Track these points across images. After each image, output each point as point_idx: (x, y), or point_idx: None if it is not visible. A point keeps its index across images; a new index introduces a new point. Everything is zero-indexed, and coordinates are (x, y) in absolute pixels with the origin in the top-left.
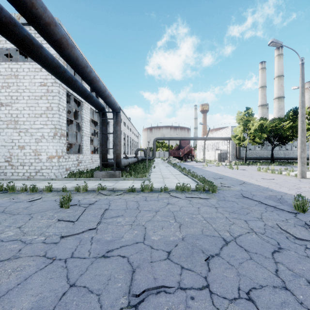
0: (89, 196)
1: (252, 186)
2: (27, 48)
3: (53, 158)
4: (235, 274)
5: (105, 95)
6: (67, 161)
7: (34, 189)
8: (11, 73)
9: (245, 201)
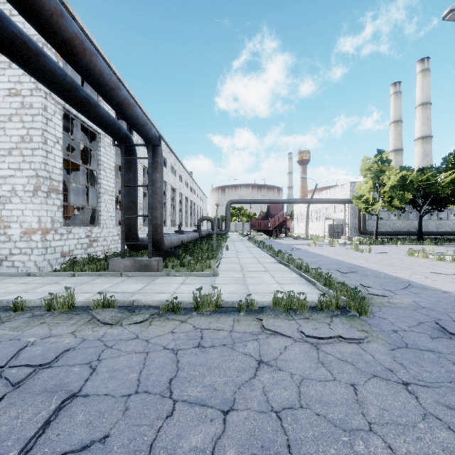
0: (63, 329)
1: (434, 294)
2: None
3: (32, 233)
4: None
5: (118, 97)
6: (64, 238)
7: None
8: None
9: None
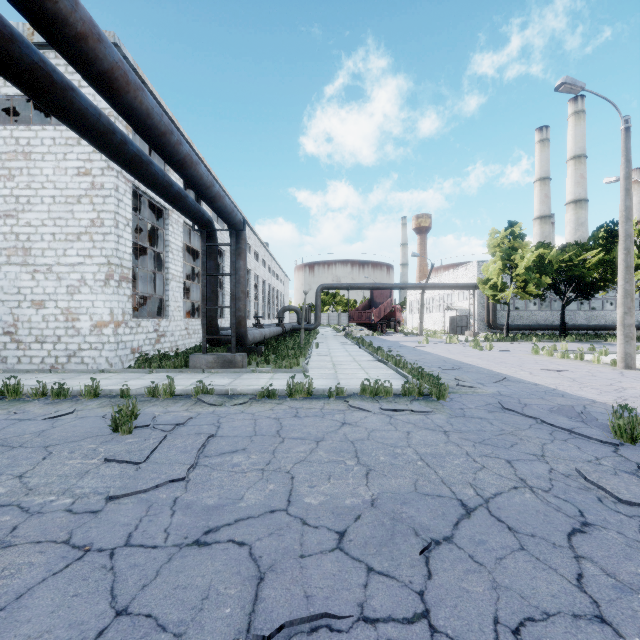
0: (176, 408)
1: (522, 386)
2: (40, 90)
3: (103, 326)
4: (487, 586)
5: (212, 193)
6: (133, 332)
7: (61, 392)
8: (16, 149)
9: (508, 417)
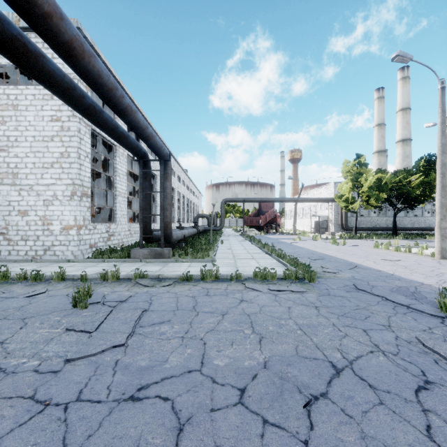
0: (120, 289)
1: (369, 272)
2: (19, 56)
3: (70, 228)
4: (357, 436)
5: (146, 133)
6: (91, 233)
7: (38, 277)
8: (7, 102)
9: (361, 296)
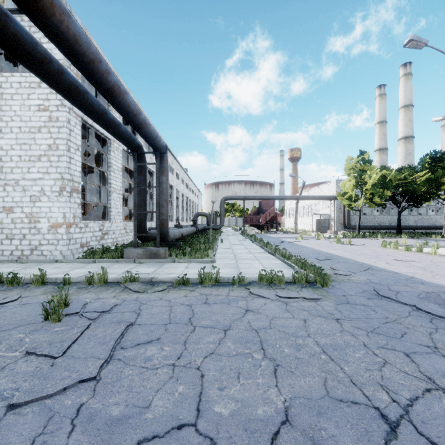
0: (106, 295)
1: (386, 274)
2: None
3: (58, 226)
4: None
5: (138, 120)
6: (82, 231)
7: (15, 281)
8: None
9: (387, 304)
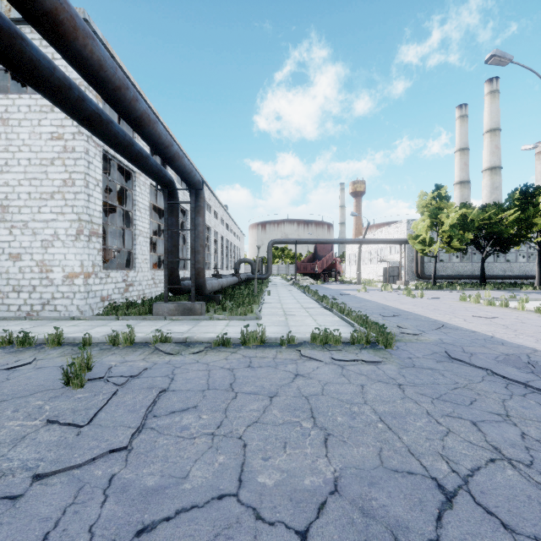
0: (134, 357)
1: (461, 333)
2: None
3: (75, 277)
4: None
5: (171, 153)
6: (103, 282)
7: (26, 341)
8: None
9: (458, 368)
